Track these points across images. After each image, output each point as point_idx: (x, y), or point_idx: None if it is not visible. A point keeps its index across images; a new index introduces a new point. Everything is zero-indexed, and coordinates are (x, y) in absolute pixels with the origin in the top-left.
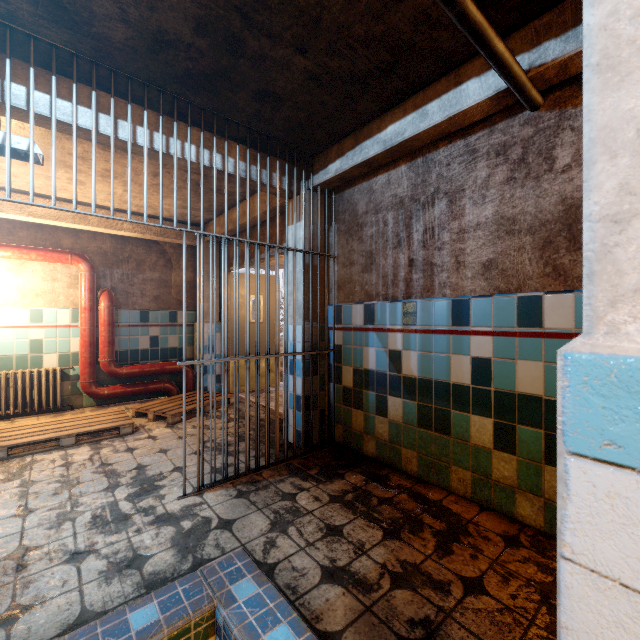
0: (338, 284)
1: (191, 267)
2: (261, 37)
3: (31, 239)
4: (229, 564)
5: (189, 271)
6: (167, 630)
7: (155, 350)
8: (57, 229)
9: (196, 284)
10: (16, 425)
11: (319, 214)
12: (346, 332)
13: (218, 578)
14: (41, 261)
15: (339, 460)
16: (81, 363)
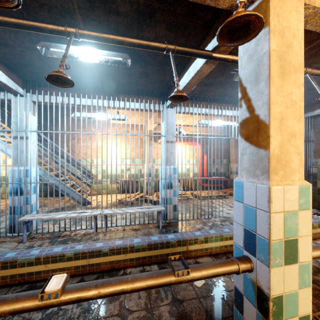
0: (314, 151)
1: (227, 143)
2: (310, 90)
3: (186, 138)
4: (319, 218)
5: (226, 144)
6: (316, 222)
7: (216, 173)
8: (192, 135)
9: (228, 149)
10: (194, 192)
11: (307, 127)
12: (319, 168)
13: (319, 219)
14: (190, 145)
15: (319, 213)
16: (199, 176)
